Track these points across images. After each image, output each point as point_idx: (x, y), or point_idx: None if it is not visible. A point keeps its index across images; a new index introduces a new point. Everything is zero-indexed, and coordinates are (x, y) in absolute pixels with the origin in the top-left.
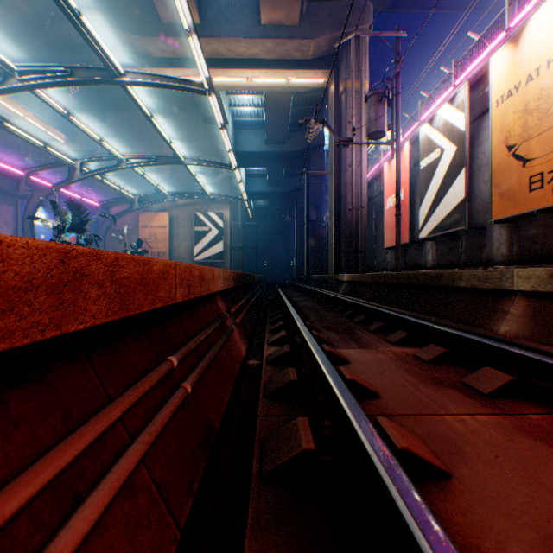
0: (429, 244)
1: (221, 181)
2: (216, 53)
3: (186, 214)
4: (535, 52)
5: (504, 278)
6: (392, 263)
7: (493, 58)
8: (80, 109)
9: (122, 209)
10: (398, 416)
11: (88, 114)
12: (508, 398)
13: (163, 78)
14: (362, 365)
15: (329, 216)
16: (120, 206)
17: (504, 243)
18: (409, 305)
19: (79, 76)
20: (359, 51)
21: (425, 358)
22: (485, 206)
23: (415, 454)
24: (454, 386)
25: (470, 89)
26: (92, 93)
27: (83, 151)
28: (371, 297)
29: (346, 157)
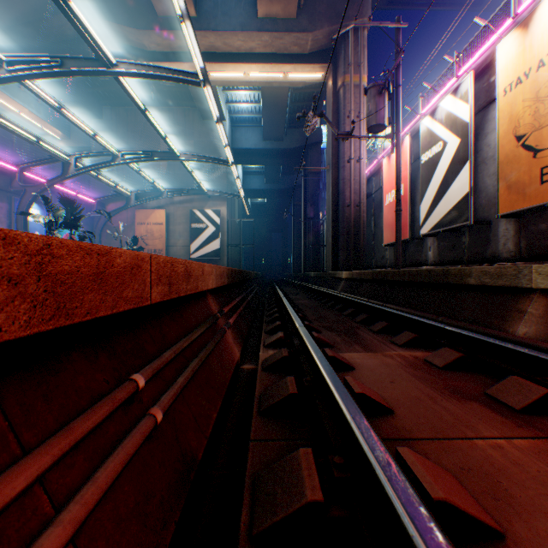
0: (430, 240)
1: (218, 177)
2: (212, 46)
3: (182, 211)
4: (547, 35)
5: (520, 275)
6: (391, 260)
7: (501, 44)
8: (76, 105)
9: (118, 206)
10: (420, 440)
11: (84, 110)
12: (545, 415)
13: (157, 68)
14: (369, 372)
15: (327, 212)
16: (116, 202)
17: (511, 238)
18: (413, 303)
19: (70, 66)
20: (358, 45)
21: (438, 363)
22: (490, 200)
23: (456, 508)
24: (477, 399)
25: (474, 79)
26: (88, 89)
27: (79, 148)
28: (371, 295)
29: (344, 153)
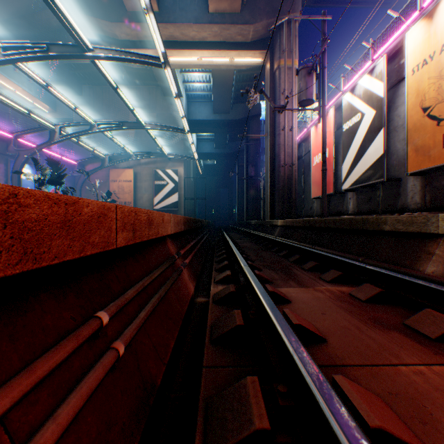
0: (350, 194)
1: (176, 143)
2: (172, 36)
3: (147, 171)
4: None
5: (429, 223)
6: (318, 211)
7: (409, 32)
8: (61, 84)
9: (95, 166)
10: (351, 366)
11: (67, 88)
12: None
13: (126, 53)
14: (303, 305)
15: (265, 172)
16: (94, 164)
17: (417, 192)
18: (337, 246)
19: (55, 51)
20: (291, 34)
21: (362, 297)
22: (400, 161)
23: (391, 435)
24: (397, 329)
25: (387, 62)
26: (71, 71)
27: (63, 119)
28: (302, 239)
29: (279, 123)
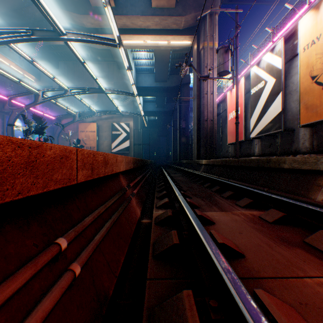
0: (256, 141)
1: (128, 104)
2: (124, 25)
3: (107, 124)
4: None
5: (319, 162)
6: (232, 153)
7: (301, 20)
8: (43, 60)
9: (68, 121)
10: (266, 279)
11: (48, 63)
12: None
13: (90, 36)
14: (224, 226)
15: (193, 124)
16: (67, 119)
17: (307, 140)
18: (247, 180)
19: (37, 35)
20: (212, 24)
21: (269, 219)
22: (294, 116)
23: None
24: (299, 246)
25: (284, 43)
26: (50, 51)
27: (45, 86)
28: (220, 174)
29: (203, 88)
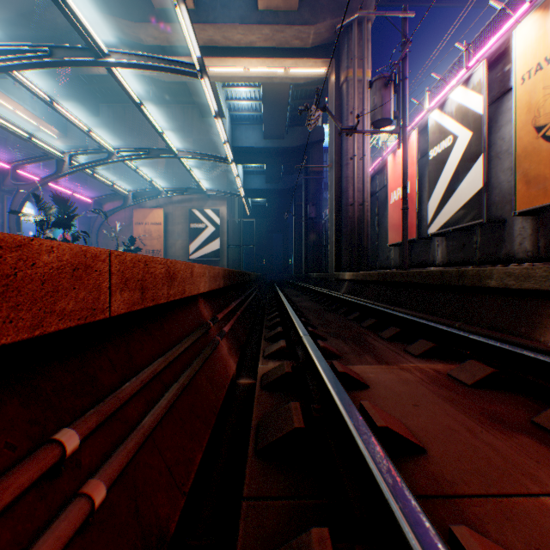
0: (438, 240)
1: (218, 176)
2: (211, 40)
3: (181, 211)
4: None
5: None
6: (397, 261)
7: (518, 29)
8: (72, 102)
9: (115, 206)
10: (469, 498)
11: (80, 107)
12: None
13: (151, 58)
14: (386, 392)
15: (329, 212)
16: (114, 202)
17: (528, 237)
18: (424, 307)
19: (60, 56)
20: (362, 38)
21: (466, 380)
22: (504, 197)
23: None
24: (526, 431)
25: (487, 69)
26: (84, 86)
27: (76, 146)
28: (377, 297)
29: (347, 150)
